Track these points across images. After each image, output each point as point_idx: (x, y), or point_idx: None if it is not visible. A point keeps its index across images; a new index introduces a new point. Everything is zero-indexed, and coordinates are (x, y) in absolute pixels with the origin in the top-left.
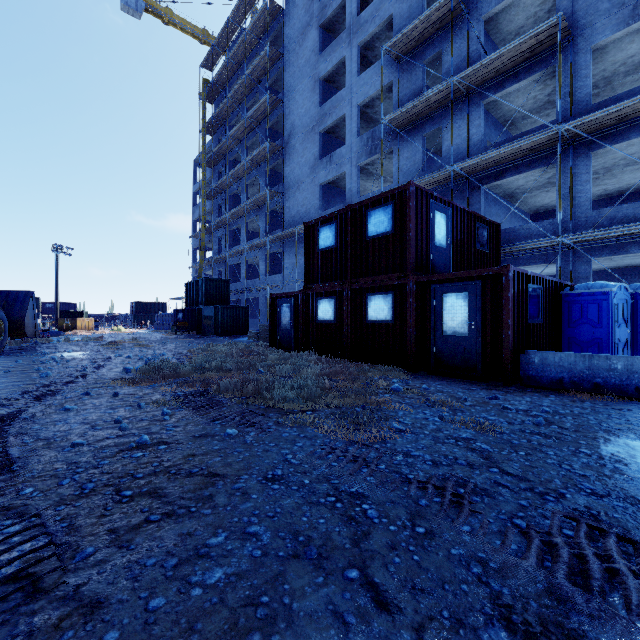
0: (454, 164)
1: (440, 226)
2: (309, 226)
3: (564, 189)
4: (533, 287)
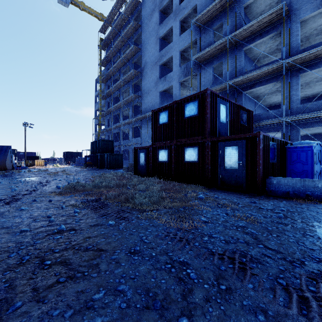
0: (229, 80)
1: (222, 112)
2: (154, 112)
3: (285, 93)
4: (272, 143)
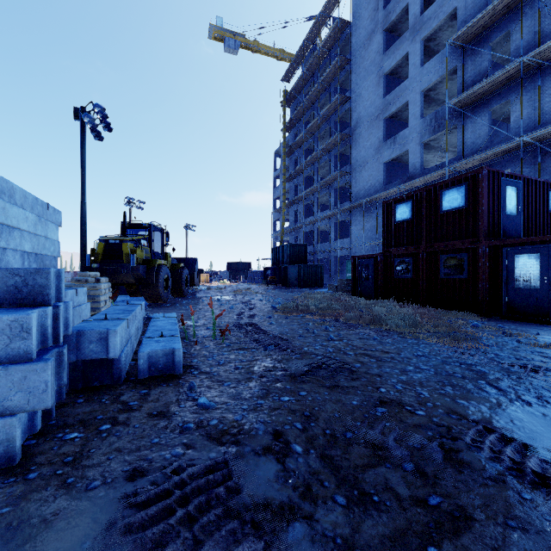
0: (524, 135)
1: (511, 198)
2: (387, 204)
3: None
4: None
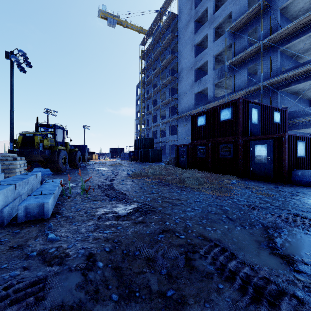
0: (263, 82)
1: (254, 114)
2: (193, 116)
3: None
4: (300, 141)
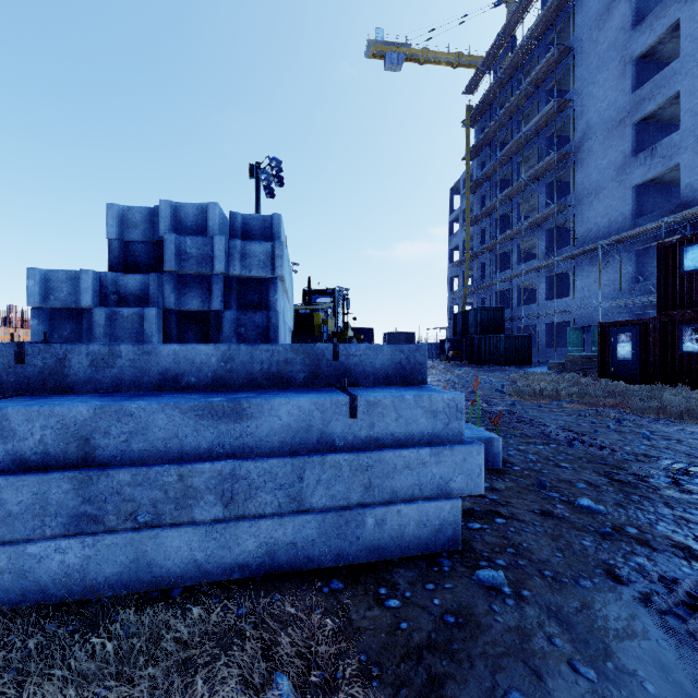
0: None
1: None
2: (665, 246)
3: None
4: None
